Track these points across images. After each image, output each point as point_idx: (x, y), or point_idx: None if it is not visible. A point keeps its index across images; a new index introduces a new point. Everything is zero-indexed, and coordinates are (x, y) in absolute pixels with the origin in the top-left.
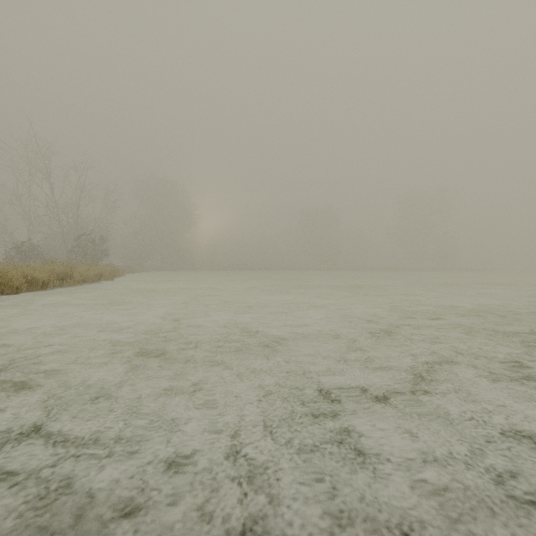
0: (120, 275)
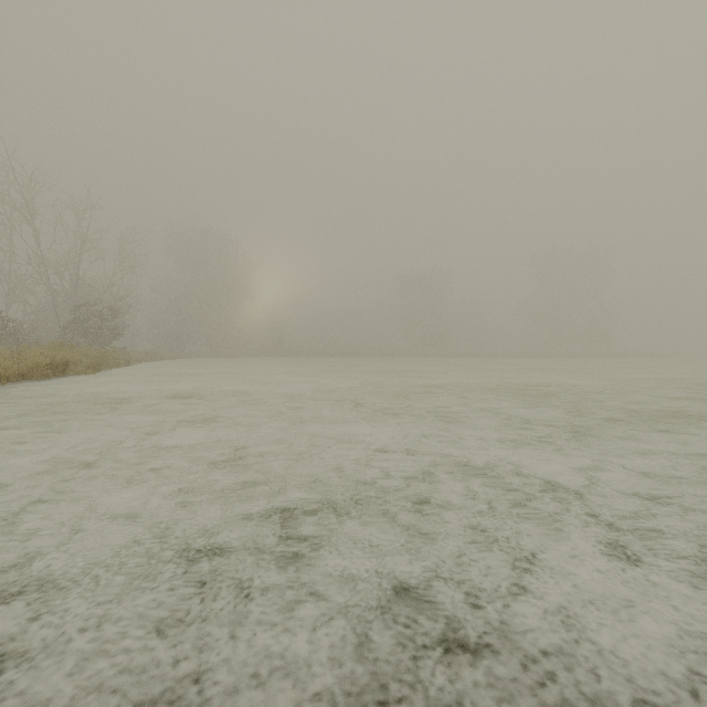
0: (120, 364)
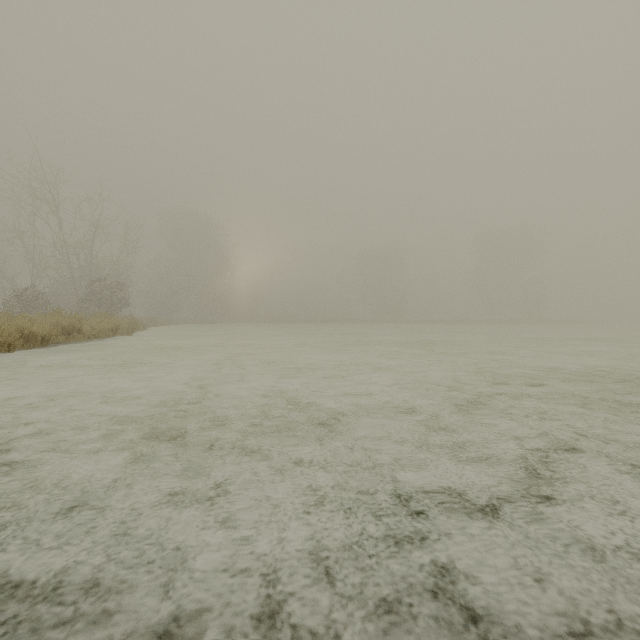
0: (141, 328)
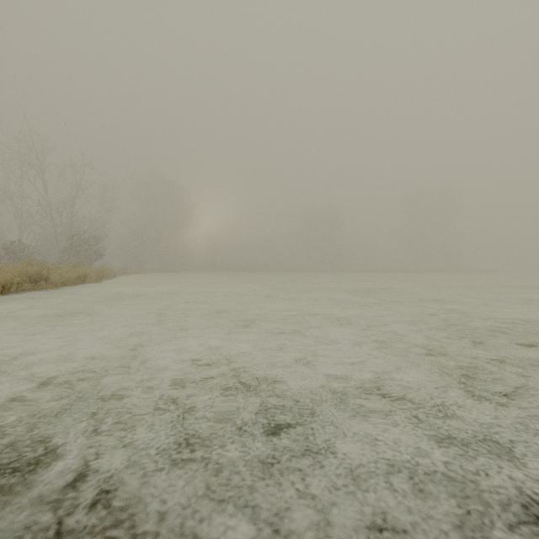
0: (111, 276)
